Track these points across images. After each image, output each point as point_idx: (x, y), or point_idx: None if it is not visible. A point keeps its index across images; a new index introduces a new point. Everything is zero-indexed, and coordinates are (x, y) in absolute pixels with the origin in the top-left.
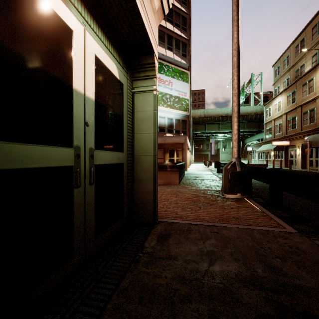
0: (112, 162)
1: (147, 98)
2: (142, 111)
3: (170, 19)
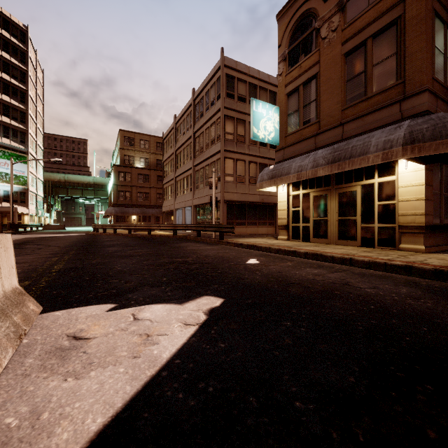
0: None
1: None
2: None
3: (7, 114)
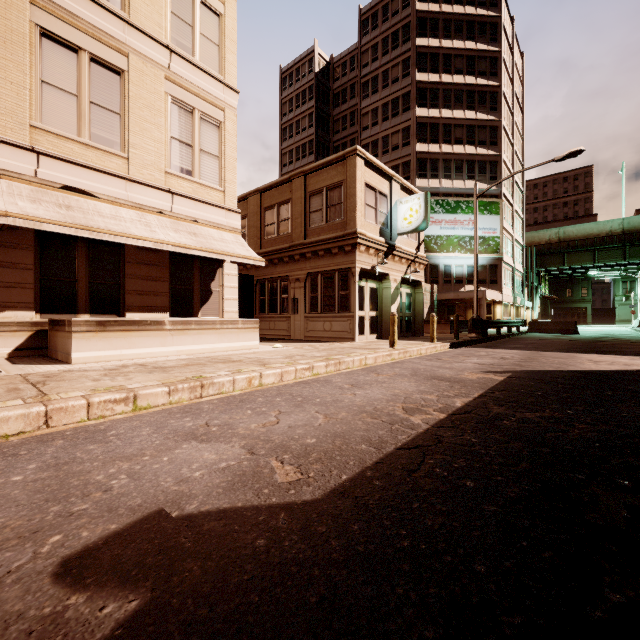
0: (409, 316)
1: (420, 295)
2: (418, 299)
3: (471, 140)
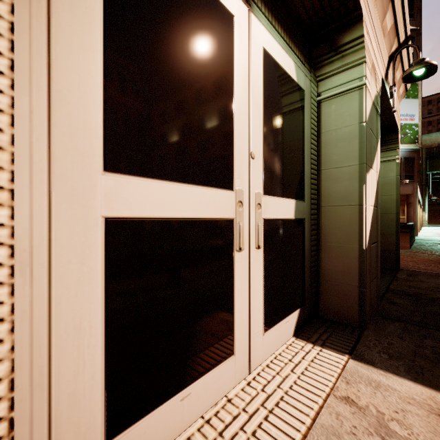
0: None
1: (389, 166)
2: (384, 177)
3: None
